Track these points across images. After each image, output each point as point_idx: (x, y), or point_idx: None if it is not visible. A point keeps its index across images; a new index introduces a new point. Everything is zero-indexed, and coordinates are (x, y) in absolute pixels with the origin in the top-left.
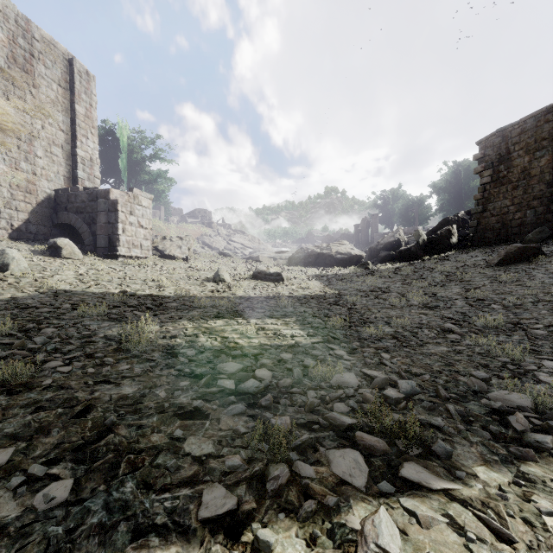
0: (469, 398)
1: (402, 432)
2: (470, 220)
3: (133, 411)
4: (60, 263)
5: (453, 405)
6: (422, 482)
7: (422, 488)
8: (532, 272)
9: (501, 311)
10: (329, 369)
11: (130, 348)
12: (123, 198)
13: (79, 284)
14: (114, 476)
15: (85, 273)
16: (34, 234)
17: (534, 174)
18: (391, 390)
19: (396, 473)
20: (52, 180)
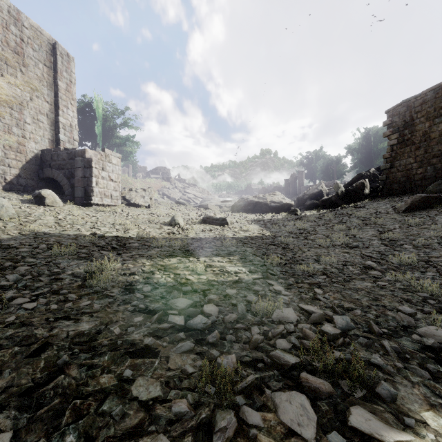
0: (400, 333)
1: (343, 371)
2: (379, 175)
3: (87, 349)
4: (44, 210)
5: (387, 341)
6: (373, 434)
7: (373, 439)
8: (435, 217)
9: (412, 250)
10: (270, 304)
11: (92, 284)
12: (97, 156)
13: (57, 227)
14: (56, 426)
15: (64, 218)
16: (23, 186)
17: (433, 137)
18: (328, 326)
19: (344, 420)
20: (38, 142)
